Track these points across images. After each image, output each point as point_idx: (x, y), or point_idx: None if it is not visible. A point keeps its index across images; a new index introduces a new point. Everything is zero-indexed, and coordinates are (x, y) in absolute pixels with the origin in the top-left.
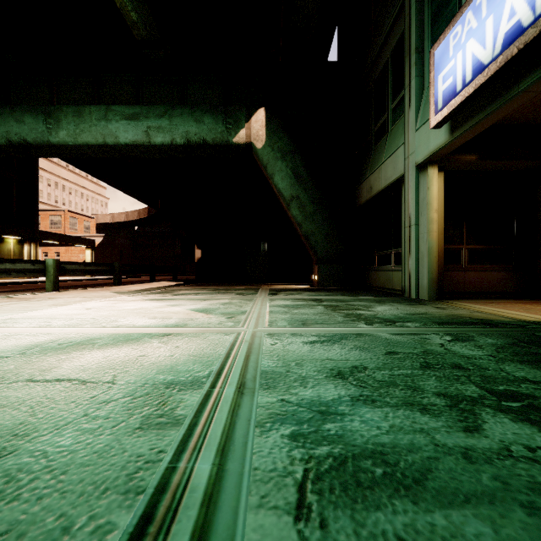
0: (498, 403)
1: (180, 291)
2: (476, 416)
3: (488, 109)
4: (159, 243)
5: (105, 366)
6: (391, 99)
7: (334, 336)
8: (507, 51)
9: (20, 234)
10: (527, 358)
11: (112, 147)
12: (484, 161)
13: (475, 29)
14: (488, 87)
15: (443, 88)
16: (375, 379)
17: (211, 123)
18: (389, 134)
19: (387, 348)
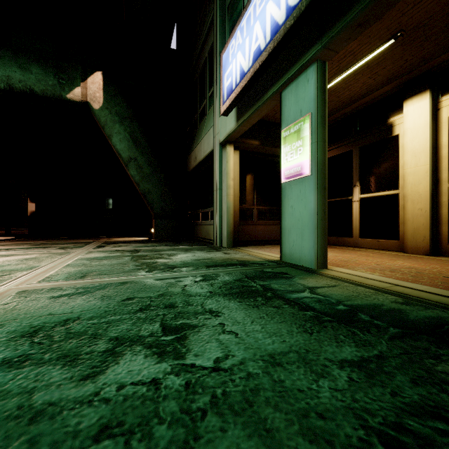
0: (157, 339)
1: None
2: (117, 358)
3: (254, 107)
4: None
5: None
6: (208, 89)
7: (96, 287)
8: (255, 65)
9: None
10: (234, 291)
11: None
12: (264, 146)
13: (241, 44)
14: (249, 90)
15: (227, 85)
16: (70, 331)
17: (40, 74)
18: (207, 116)
19: (132, 294)
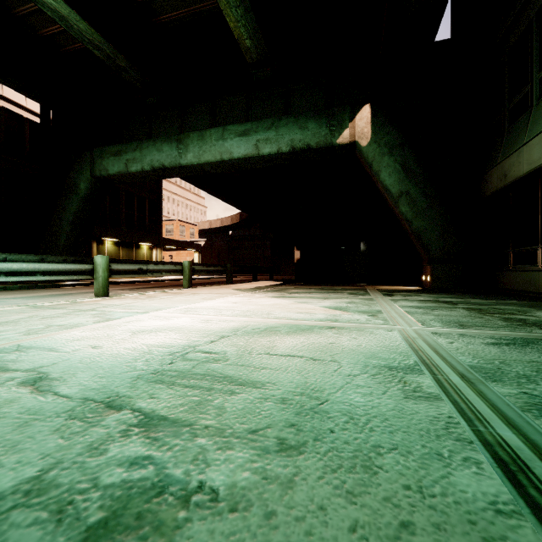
0: None
1: (290, 290)
2: None
3: None
4: (250, 245)
5: (312, 348)
6: (538, 67)
7: (515, 340)
8: None
9: (151, 241)
10: None
11: (226, 162)
12: None
13: None
14: None
15: None
16: None
17: (315, 128)
18: (533, 109)
19: None
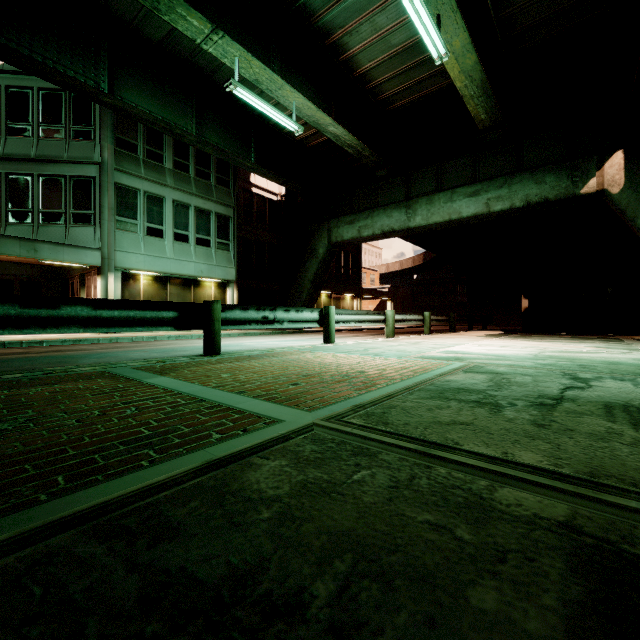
0: None
1: (531, 337)
2: None
3: None
4: (438, 290)
5: (599, 356)
6: None
7: None
8: None
9: (353, 292)
10: None
11: (453, 221)
12: None
13: None
14: None
15: None
16: None
17: (554, 181)
18: None
19: None
